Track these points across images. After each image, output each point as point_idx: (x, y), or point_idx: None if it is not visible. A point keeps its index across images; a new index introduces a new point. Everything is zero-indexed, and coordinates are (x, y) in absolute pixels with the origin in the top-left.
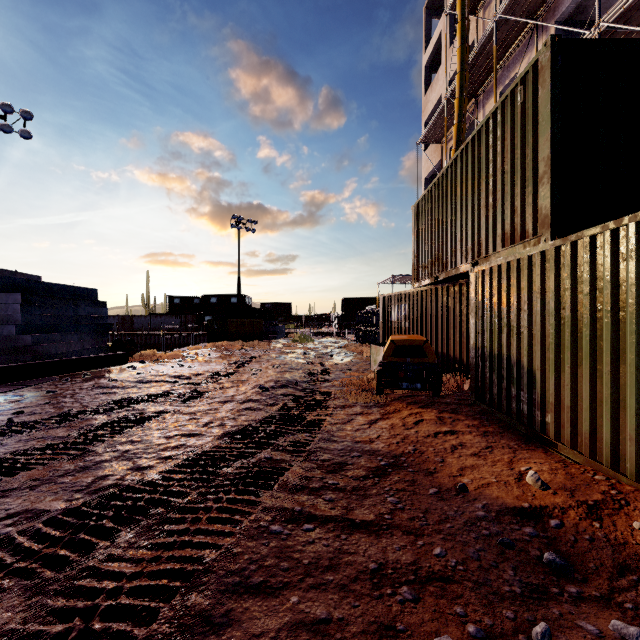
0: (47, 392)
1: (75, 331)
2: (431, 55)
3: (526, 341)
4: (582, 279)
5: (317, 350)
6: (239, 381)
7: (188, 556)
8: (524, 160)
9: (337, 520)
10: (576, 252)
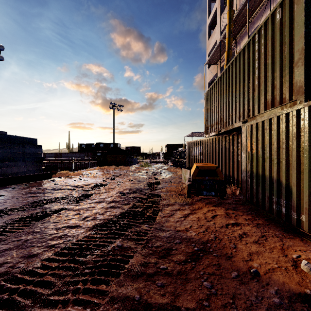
0: None
1: (23, 161)
2: (211, 20)
3: (284, 167)
4: None
5: (153, 170)
6: (109, 189)
7: None
8: (282, 54)
9: (167, 309)
10: None
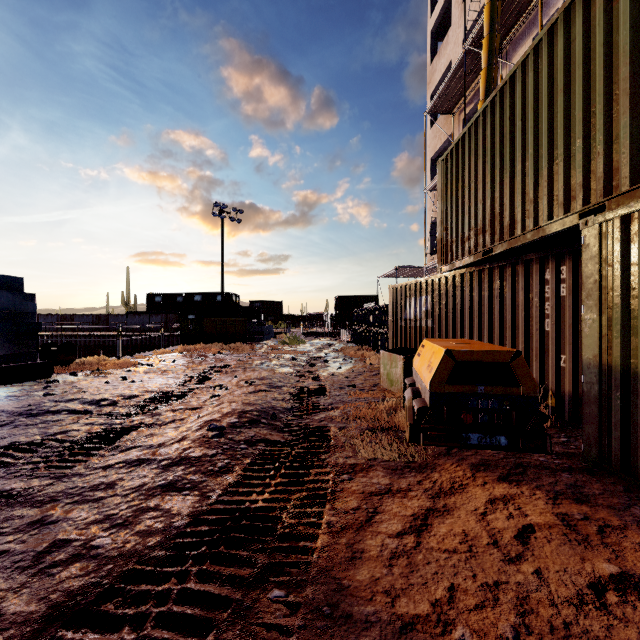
0: None
1: None
2: (438, 18)
3: None
4: None
5: (309, 354)
6: (186, 410)
7: None
8: None
9: None
10: None
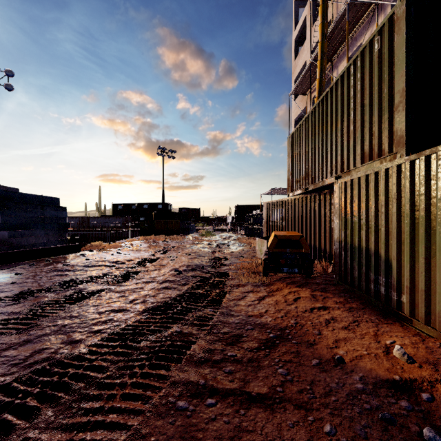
0: (15, 274)
1: (42, 228)
2: (298, 33)
3: (383, 236)
4: (435, 186)
5: (218, 242)
6: (160, 265)
7: (98, 440)
8: (381, 94)
9: (236, 393)
10: (430, 164)
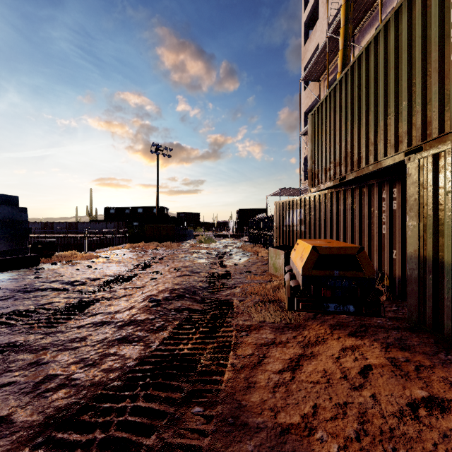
0: None
1: None
2: (309, 13)
3: None
4: None
5: (218, 250)
6: (133, 288)
7: None
8: None
9: None
10: None
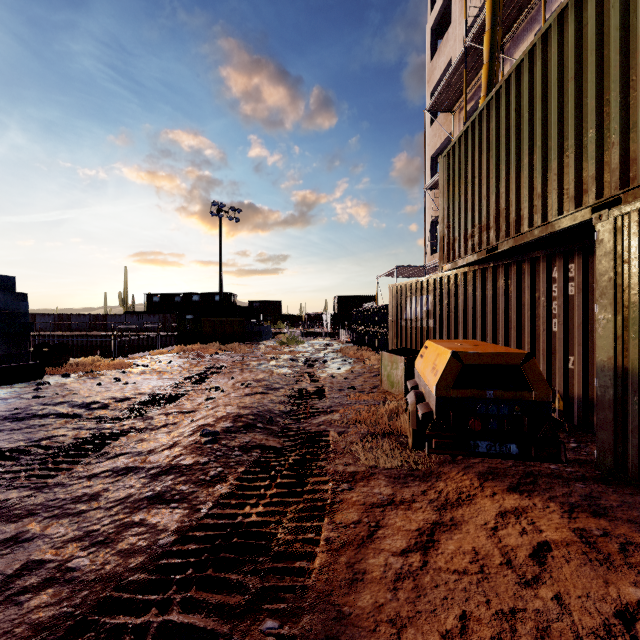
0: None
1: None
2: (438, 15)
3: None
4: None
5: (307, 354)
6: (179, 414)
7: None
8: None
9: None
10: None
